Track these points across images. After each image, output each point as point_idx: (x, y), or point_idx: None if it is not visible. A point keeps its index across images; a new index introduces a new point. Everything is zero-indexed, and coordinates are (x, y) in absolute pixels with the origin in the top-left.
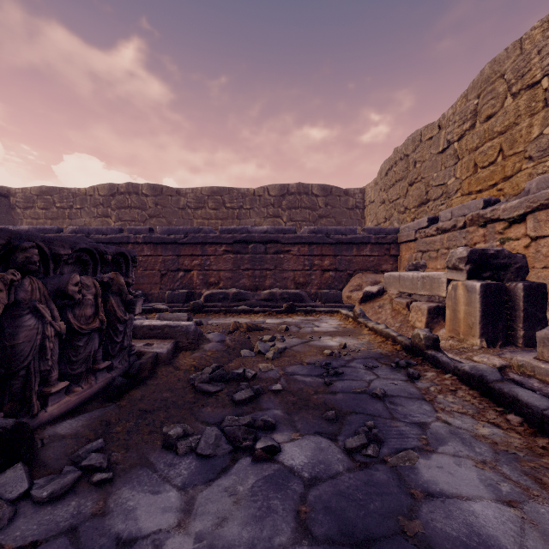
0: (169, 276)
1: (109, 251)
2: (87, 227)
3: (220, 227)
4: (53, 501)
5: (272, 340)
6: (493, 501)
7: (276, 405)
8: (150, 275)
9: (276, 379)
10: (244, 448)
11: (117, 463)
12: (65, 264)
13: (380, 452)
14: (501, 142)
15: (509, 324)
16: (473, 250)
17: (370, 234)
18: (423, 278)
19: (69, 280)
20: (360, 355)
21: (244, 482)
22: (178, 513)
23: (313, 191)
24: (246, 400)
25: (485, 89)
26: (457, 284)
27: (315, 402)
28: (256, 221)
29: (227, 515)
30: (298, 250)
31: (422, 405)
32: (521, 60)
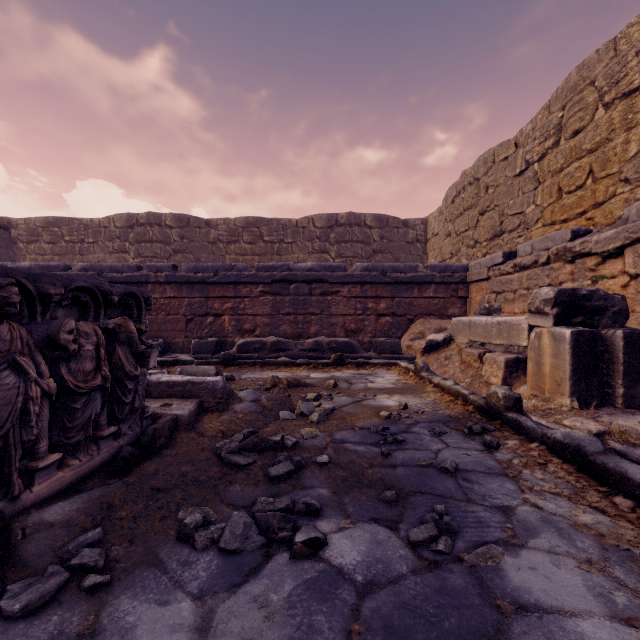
0: (196, 322)
1: (115, 291)
2: (100, 264)
3: (257, 264)
4: (29, 615)
5: (317, 398)
6: (607, 618)
7: (322, 482)
8: (174, 321)
9: (322, 448)
10: (281, 540)
11: (117, 561)
12: (59, 307)
13: (454, 547)
14: (591, 162)
15: (606, 380)
16: (562, 289)
17: (434, 272)
18: (499, 324)
19: (61, 326)
20: (424, 418)
21: (279, 588)
22: (192, 633)
23: (366, 222)
24: (284, 475)
25: (572, 99)
26: (542, 331)
27: (370, 478)
28: (300, 257)
29: (256, 636)
30: (349, 290)
31: (504, 483)
32: (615, 63)
